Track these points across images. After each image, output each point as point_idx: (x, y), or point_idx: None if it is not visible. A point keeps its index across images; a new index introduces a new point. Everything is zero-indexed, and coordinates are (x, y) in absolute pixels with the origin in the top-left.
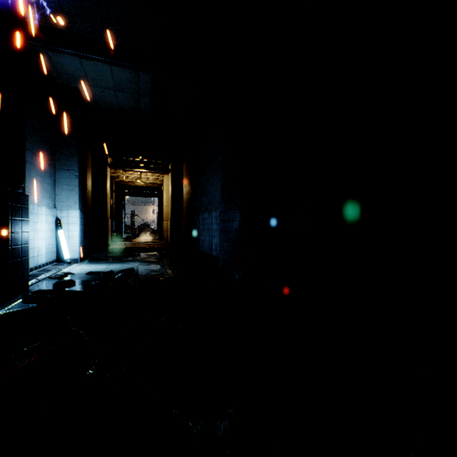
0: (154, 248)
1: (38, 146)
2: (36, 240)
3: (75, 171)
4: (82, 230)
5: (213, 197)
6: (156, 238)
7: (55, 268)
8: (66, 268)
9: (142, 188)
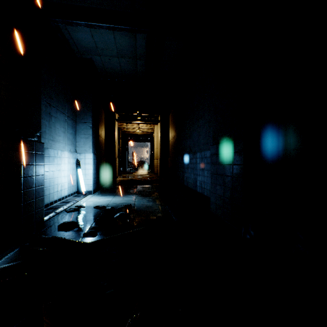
0: (148, 181)
1: (62, 104)
2: (60, 178)
3: (89, 123)
4: (95, 169)
5: (197, 140)
6: (148, 171)
7: (73, 199)
8: (81, 199)
9: (139, 135)
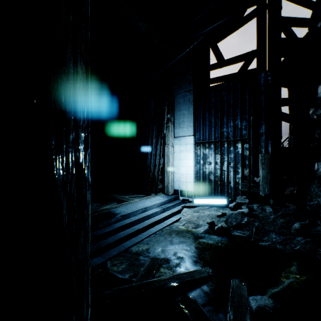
0: None
1: None
2: None
3: None
4: None
5: None
6: None
7: None
8: None
9: None
